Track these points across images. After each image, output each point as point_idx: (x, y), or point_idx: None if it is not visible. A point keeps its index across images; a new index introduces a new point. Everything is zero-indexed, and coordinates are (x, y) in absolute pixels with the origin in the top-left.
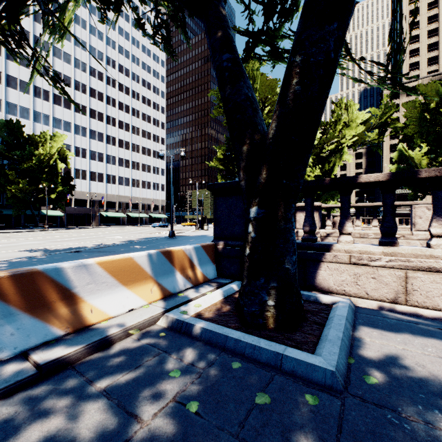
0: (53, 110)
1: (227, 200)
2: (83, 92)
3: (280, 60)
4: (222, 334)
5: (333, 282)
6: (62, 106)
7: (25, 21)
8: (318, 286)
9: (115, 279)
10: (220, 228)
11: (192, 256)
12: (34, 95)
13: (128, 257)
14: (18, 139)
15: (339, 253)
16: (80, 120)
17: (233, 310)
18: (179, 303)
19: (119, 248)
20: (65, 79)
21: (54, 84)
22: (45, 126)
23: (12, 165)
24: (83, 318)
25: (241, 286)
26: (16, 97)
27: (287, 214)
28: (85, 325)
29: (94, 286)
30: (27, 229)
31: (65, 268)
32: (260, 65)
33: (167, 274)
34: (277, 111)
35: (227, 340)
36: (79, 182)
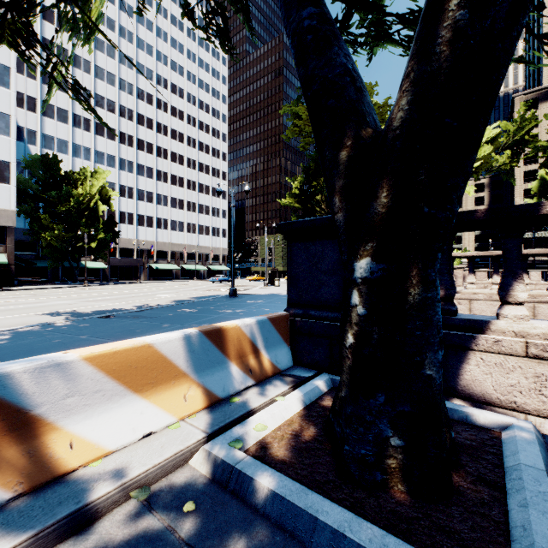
0: (95, 141)
1: (308, 247)
2: (129, 119)
3: (385, 39)
4: (304, 512)
5: (492, 386)
6: (105, 137)
7: (64, 37)
8: (464, 391)
9: (120, 383)
10: (297, 291)
11: (254, 335)
12: (74, 125)
13: (144, 344)
14: (54, 177)
15: (503, 336)
16: (126, 153)
17: (321, 437)
18: (229, 420)
19: (162, 313)
20: (108, 105)
21: (78, 97)
22: (86, 161)
23: (47, 208)
24: (54, 460)
25: (336, 399)
26: (53, 128)
27: (429, 272)
28: (57, 474)
29: (79, 399)
30: (64, 284)
31: (17, 372)
32: (354, 54)
33: (213, 367)
34: (413, 72)
35: (316, 527)
36: (124, 228)
